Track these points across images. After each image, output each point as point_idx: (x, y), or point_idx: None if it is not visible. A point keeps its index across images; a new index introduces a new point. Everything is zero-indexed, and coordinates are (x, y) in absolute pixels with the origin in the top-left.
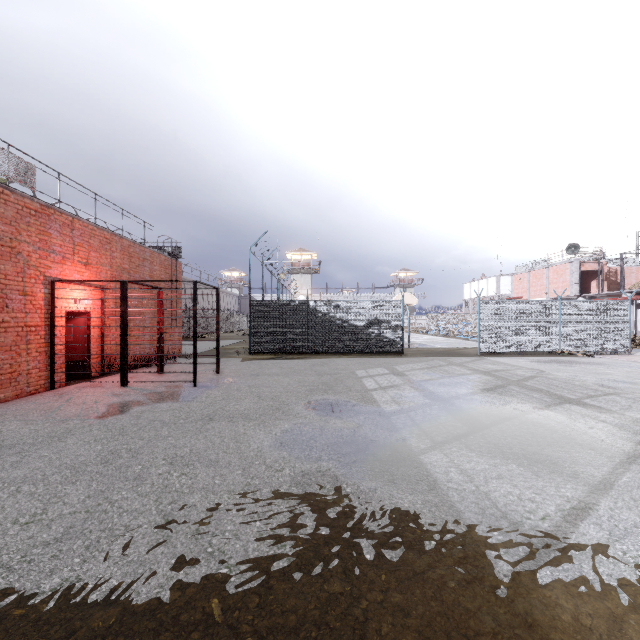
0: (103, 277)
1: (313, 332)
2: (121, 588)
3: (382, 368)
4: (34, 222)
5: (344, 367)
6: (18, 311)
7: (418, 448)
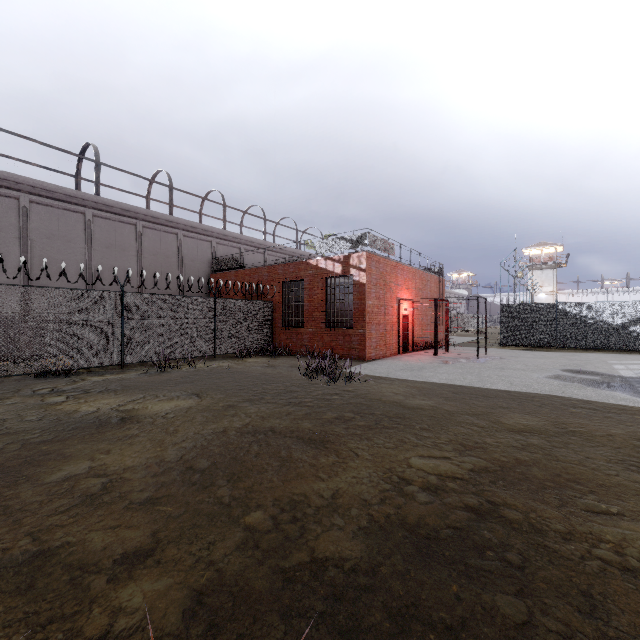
0: (412, 295)
1: (562, 330)
2: (508, 388)
3: (638, 361)
4: (394, 272)
5: (595, 358)
6: (390, 315)
7: (638, 386)
